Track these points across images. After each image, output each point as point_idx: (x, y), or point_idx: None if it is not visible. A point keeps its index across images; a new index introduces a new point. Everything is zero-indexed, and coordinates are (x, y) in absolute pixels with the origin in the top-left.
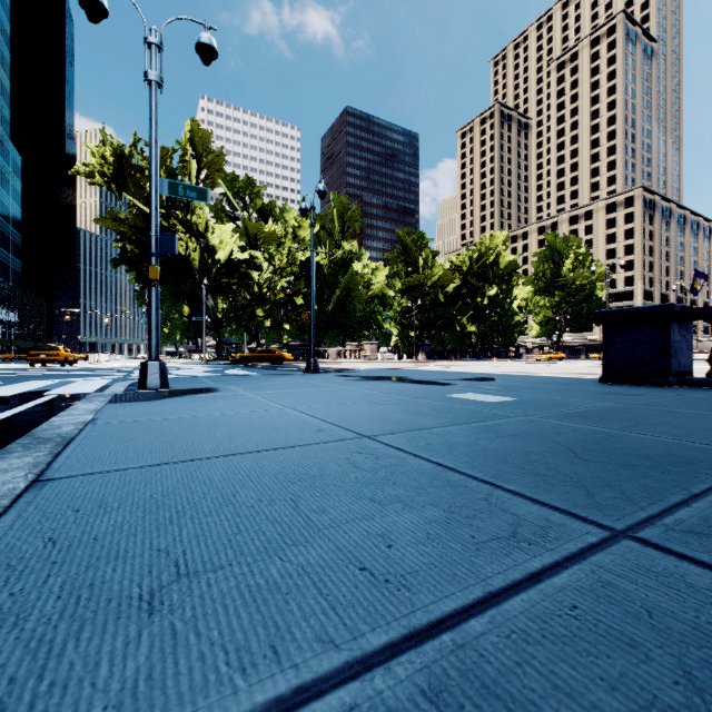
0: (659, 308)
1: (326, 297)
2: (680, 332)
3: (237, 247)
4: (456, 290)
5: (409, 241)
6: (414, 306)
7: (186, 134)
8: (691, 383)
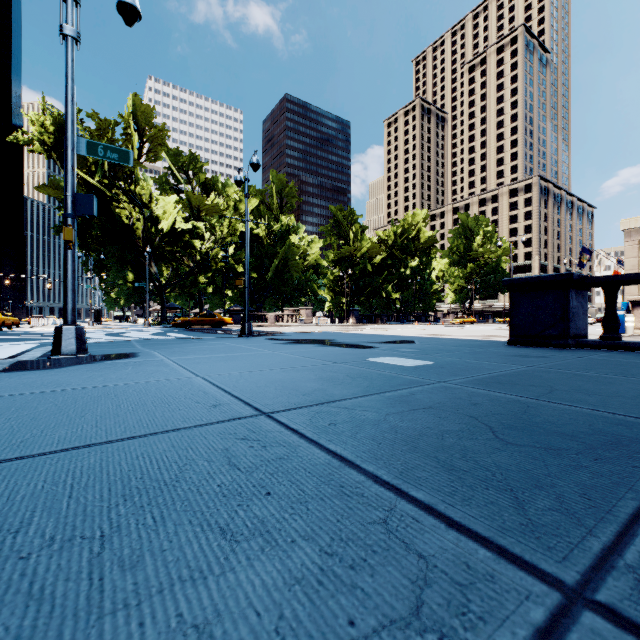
0: (559, 277)
1: (266, 266)
2: (577, 298)
3: (180, 218)
4: (383, 262)
5: (341, 217)
6: (345, 275)
7: (128, 107)
8: (587, 345)
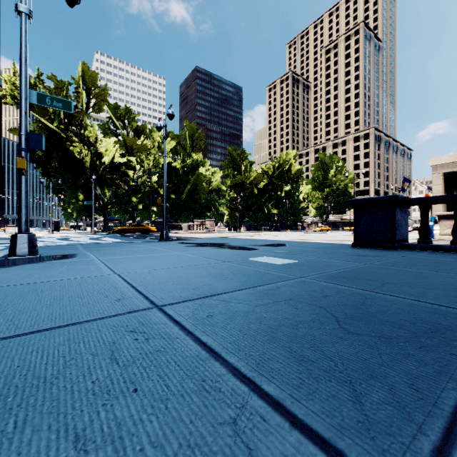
0: (388, 198)
1: (181, 189)
2: (401, 213)
3: (118, 154)
4: (265, 187)
5: (235, 155)
6: (238, 196)
7: (79, 72)
8: (408, 247)
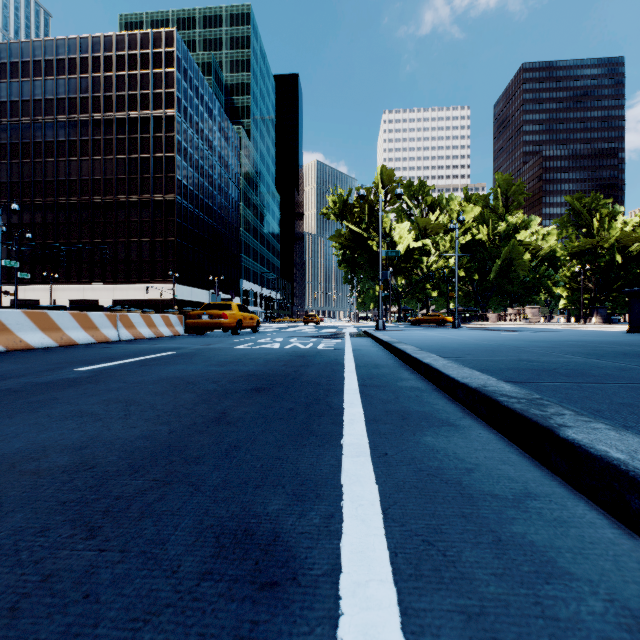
0: None
1: (489, 267)
2: None
3: (411, 239)
4: None
5: (579, 206)
6: (581, 270)
7: (378, 174)
8: None
